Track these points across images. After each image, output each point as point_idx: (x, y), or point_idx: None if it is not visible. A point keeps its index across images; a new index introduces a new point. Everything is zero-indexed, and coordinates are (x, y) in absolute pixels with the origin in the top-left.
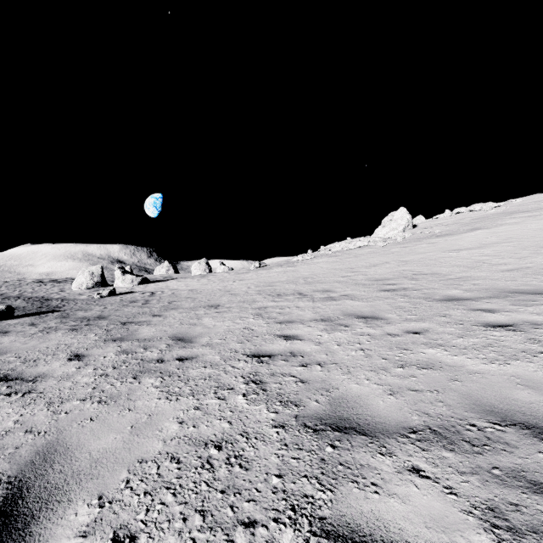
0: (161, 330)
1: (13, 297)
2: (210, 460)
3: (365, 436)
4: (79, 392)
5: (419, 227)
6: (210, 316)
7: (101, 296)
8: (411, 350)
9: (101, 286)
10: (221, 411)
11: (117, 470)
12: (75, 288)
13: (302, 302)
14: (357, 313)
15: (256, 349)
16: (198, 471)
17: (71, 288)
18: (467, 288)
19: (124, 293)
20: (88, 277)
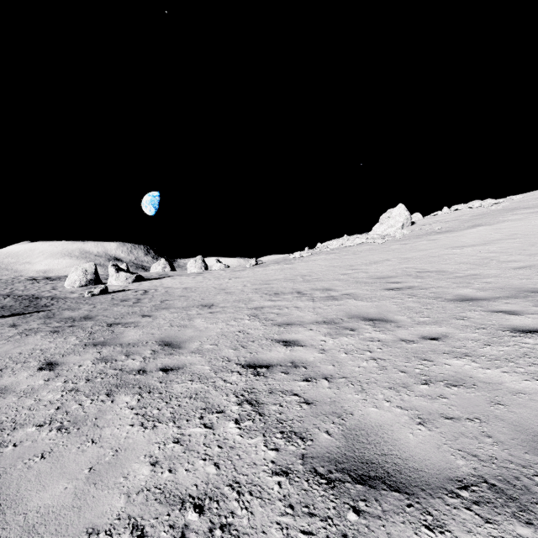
0: (148, 333)
1: (3, 295)
2: (186, 532)
3: (398, 493)
4: (38, 414)
5: (418, 224)
6: (203, 317)
7: (92, 294)
8: (433, 361)
9: (94, 284)
10: (206, 447)
11: None
12: (68, 285)
13: (301, 302)
14: (363, 314)
15: (252, 357)
16: None
17: (64, 286)
18: (480, 287)
19: (116, 292)
20: (81, 275)
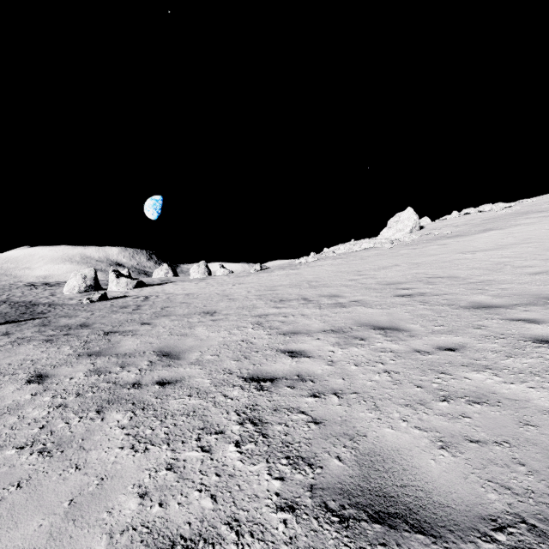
0: (146, 342)
1: None
2: None
3: (423, 535)
4: (20, 434)
5: (427, 229)
6: (204, 325)
7: (91, 301)
8: (451, 374)
9: (94, 290)
10: (202, 475)
11: None
12: (67, 291)
13: (308, 309)
14: (373, 323)
15: (255, 369)
16: None
17: (63, 292)
18: (495, 294)
19: (116, 298)
20: (80, 281)
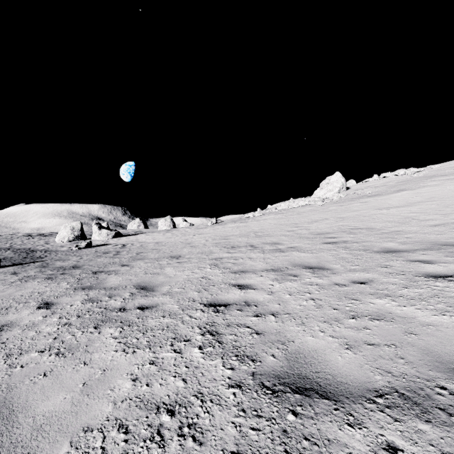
0: (127, 279)
1: (4, 248)
2: (161, 429)
3: (328, 400)
4: (39, 342)
5: (352, 189)
6: (172, 266)
7: (79, 248)
8: (360, 300)
9: (80, 239)
10: (176, 367)
11: (58, 442)
12: (58, 240)
13: (254, 253)
14: (304, 264)
15: (213, 298)
16: (147, 445)
17: (55, 241)
18: (402, 241)
19: (99, 246)
20: (69, 232)
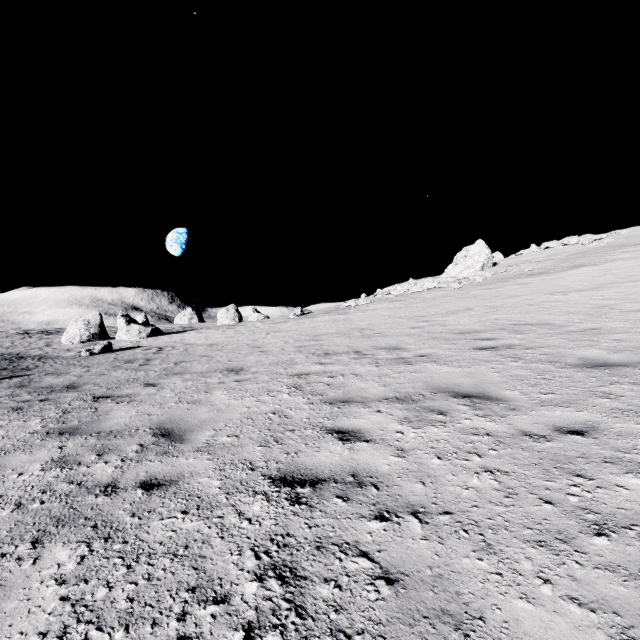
0: (144, 413)
1: None
2: None
3: None
4: None
5: (501, 265)
6: (226, 388)
7: (91, 353)
8: (593, 479)
9: (99, 339)
10: None
11: None
12: (66, 341)
13: (361, 366)
14: (452, 387)
15: (289, 462)
16: None
17: (61, 342)
18: (611, 347)
19: (123, 349)
20: (83, 328)
